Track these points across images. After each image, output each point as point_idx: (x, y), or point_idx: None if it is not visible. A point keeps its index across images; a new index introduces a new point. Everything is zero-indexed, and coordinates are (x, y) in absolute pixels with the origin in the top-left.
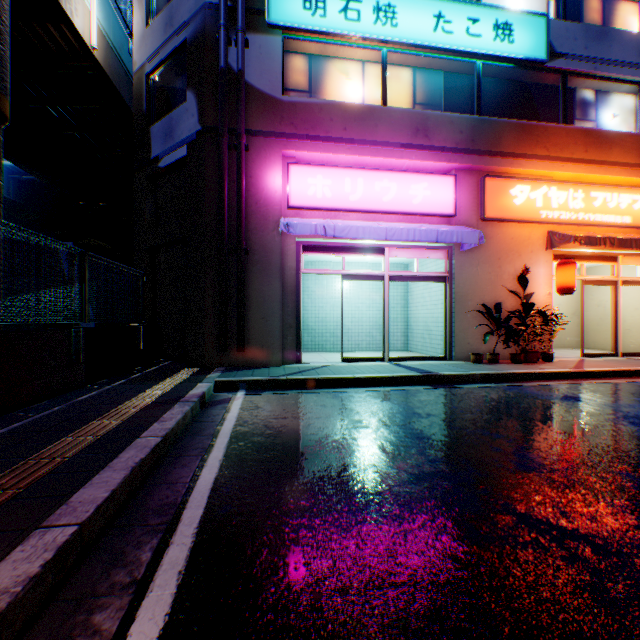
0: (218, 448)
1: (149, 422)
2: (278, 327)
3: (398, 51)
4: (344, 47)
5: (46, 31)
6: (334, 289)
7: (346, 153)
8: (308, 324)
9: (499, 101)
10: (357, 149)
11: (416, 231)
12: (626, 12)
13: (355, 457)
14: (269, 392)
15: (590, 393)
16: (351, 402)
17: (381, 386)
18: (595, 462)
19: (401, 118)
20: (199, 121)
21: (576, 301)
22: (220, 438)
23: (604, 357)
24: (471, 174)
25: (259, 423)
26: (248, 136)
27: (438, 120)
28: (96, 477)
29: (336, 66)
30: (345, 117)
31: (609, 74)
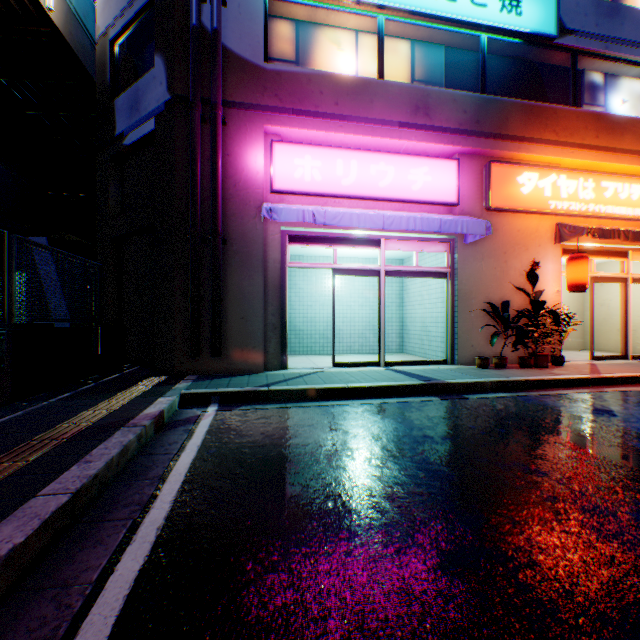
0: (161, 503)
1: (66, 464)
2: (260, 328)
3: (396, 19)
4: (336, 12)
5: None
6: (324, 286)
7: (338, 131)
8: (295, 324)
9: (504, 81)
10: (350, 127)
11: (417, 220)
12: None
13: (357, 517)
14: (247, 407)
15: (621, 405)
16: (346, 420)
17: (380, 397)
18: None
19: (399, 94)
20: (168, 89)
21: (578, 300)
22: (169, 483)
23: (614, 360)
24: (475, 159)
25: (227, 455)
26: (225, 108)
27: (440, 97)
28: None
29: (326, 35)
30: (337, 90)
31: (621, 54)
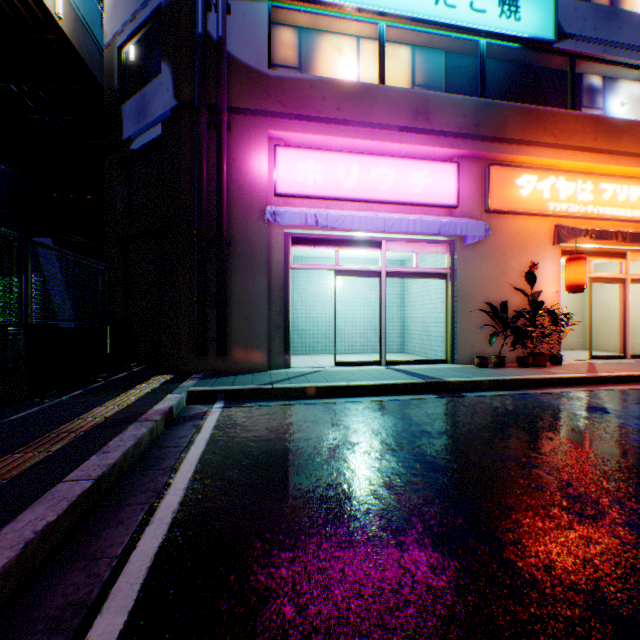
0: (175, 490)
1: (86, 454)
2: (264, 328)
3: (396, 25)
4: (337, 19)
5: None
6: (326, 287)
7: (340, 135)
8: (298, 324)
9: (503, 85)
10: (352, 131)
11: (417, 222)
12: None
13: (356, 503)
14: (251, 404)
15: (615, 402)
16: (347, 417)
17: (380, 395)
18: None
19: (400, 99)
20: (174, 96)
21: (578, 300)
22: (181, 473)
23: (612, 359)
24: (474, 162)
25: (234, 448)
26: (230, 114)
27: (440, 102)
28: None
29: (328, 41)
30: (339, 96)
31: (619, 58)
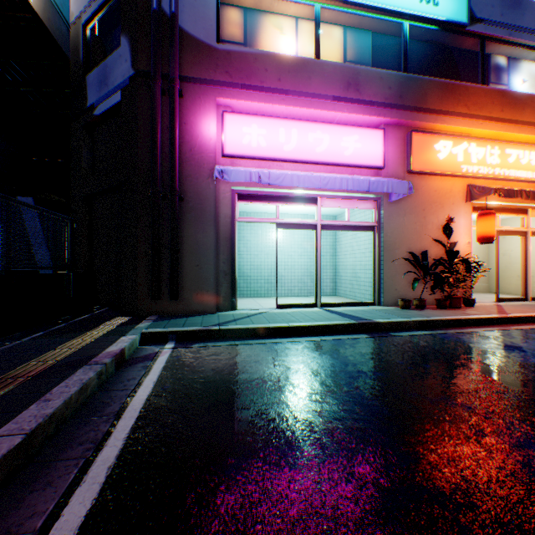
0: (114, 440)
1: (25, 403)
2: (213, 274)
3: (330, 7)
4: (278, 0)
5: None
6: (268, 238)
7: (280, 103)
8: (244, 271)
9: (423, 62)
10: (291, 100)
11: (349, 180)
12: None
13: (300, 455)
14: (200, 344)
15: (528, 341)
16: (288, 357)
17: (317, 335)
18: None
19: (333, 72)
20: (132, 66)
21: (483, 250)
22: (123, 420)
23: (516, 301)
24: (398, 129)
25: (180, 391)
26: (182, 82)
27: (368, 75)
28: None
29: (270, 21)
30: (279, 68)
31: (522, 40)
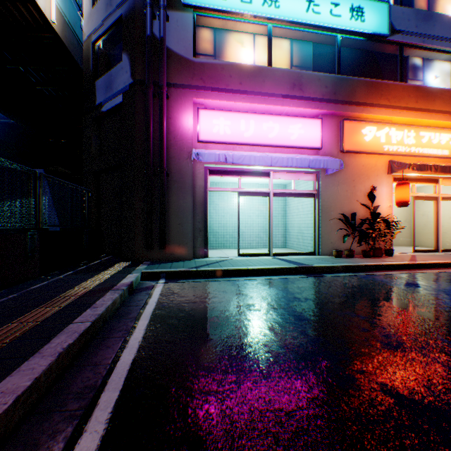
0: (139, 330)
1: (83, 308)
2: (191, 231)
3: (280, 26)
4: (240, 22)
5: (17, 9)
6: (232, 203)
7: (241, 101)
8: (213, 228)
9: (353, 65)
10: (250, 98)
11: (293, 159)
12: (444, 2)
13: (250, 338)
14: (183, 280)
15: (425, 280)
16: (246, 288)
17: (268, 275)
18: (445, 341)
19: (282, 76)
20: (131, 76)
21: (407, 212)
22: (141, 321)
23: (429, 252)
24: (333, 118)
25: (174, 307)
26: (168, 87)
27: (309, 78)
28: (24, 364)
29: (234, 37)
30: (241, 74)
31: (433, 46)
